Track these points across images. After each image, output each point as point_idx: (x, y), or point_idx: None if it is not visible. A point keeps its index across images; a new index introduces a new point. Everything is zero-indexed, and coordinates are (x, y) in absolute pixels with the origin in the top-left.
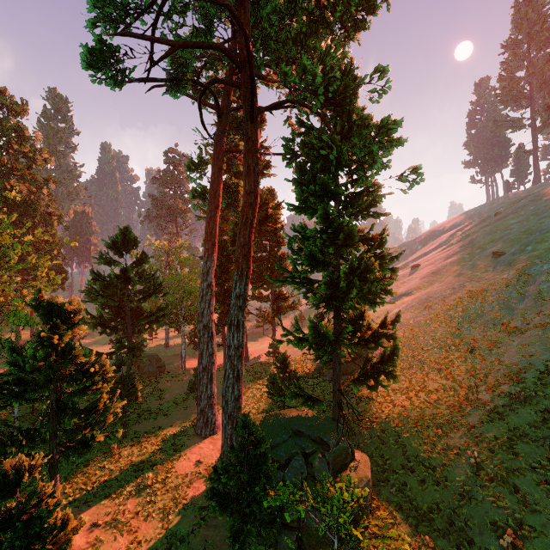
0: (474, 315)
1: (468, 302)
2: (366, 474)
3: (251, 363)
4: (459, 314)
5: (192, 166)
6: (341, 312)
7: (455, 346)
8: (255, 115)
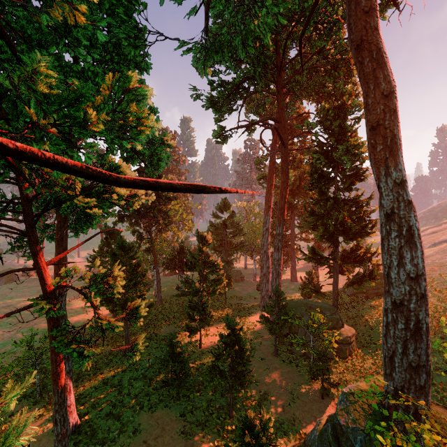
0: None
1: None
2: (347, 334)
3: (298, 283)
4: None
5: (258, 161)
6: (336, 244)
7: None
8: (286, 143)
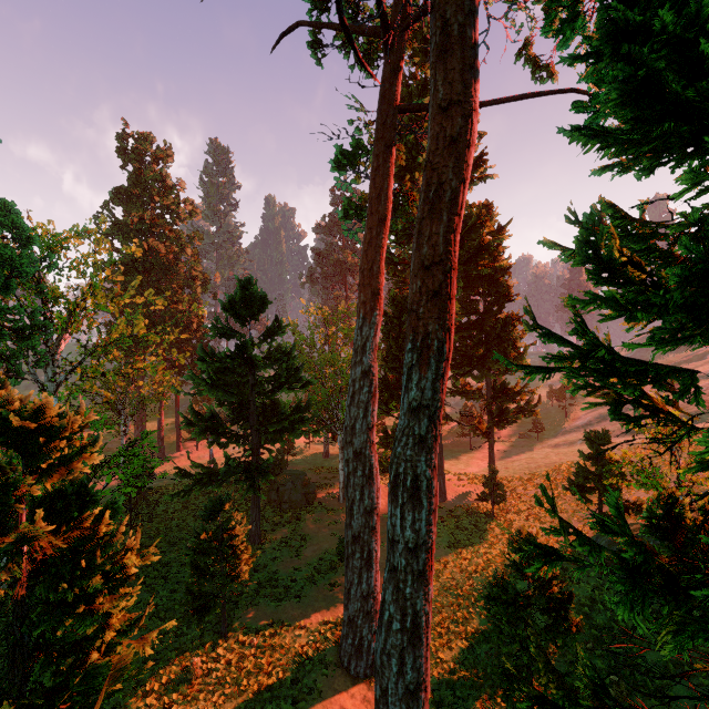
0: None
1: None
2: None
3: (450, 506)
4: None
5: (342, 160)
6: None
7: None
8: None
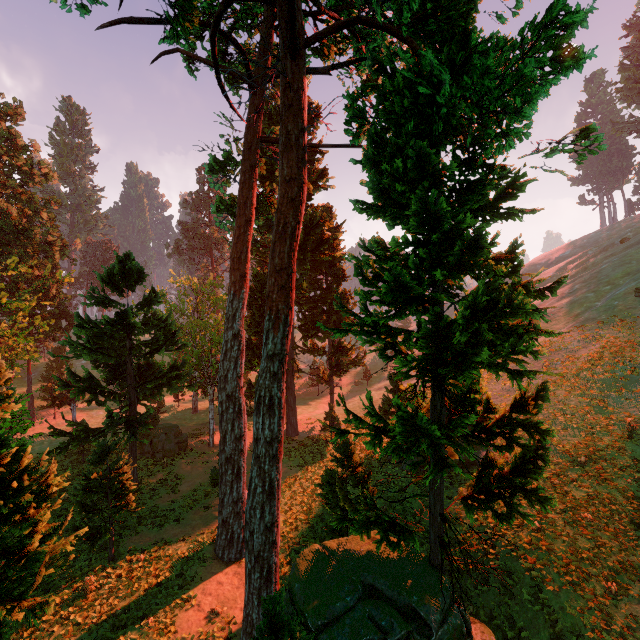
0: (625, 379)
1: (611, 360)
2: None
3: (301, 438)
4: (600, 377)
5: (215, 166)
6: (447, 384)
7: (602, 427)
8: (299, 45)
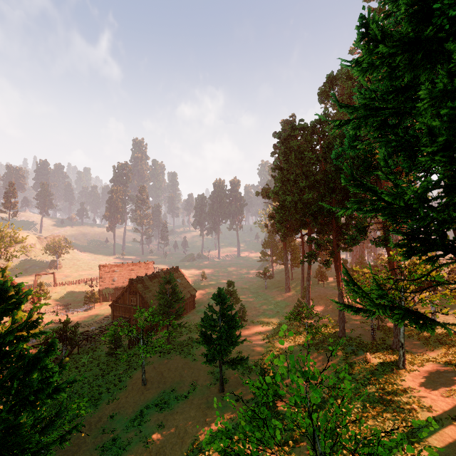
0: None
1: None
2: None
3: None
4: None
5: None
6: None
7: None
8: None
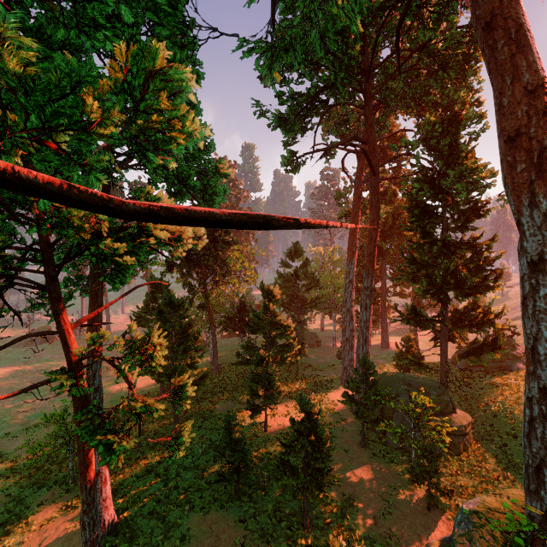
0: None
1: None
2: (461, 422)
3: (391, 350)
4: None
5: (339, 195)
6: (445, 302)
7: None
8: (377, 170)
